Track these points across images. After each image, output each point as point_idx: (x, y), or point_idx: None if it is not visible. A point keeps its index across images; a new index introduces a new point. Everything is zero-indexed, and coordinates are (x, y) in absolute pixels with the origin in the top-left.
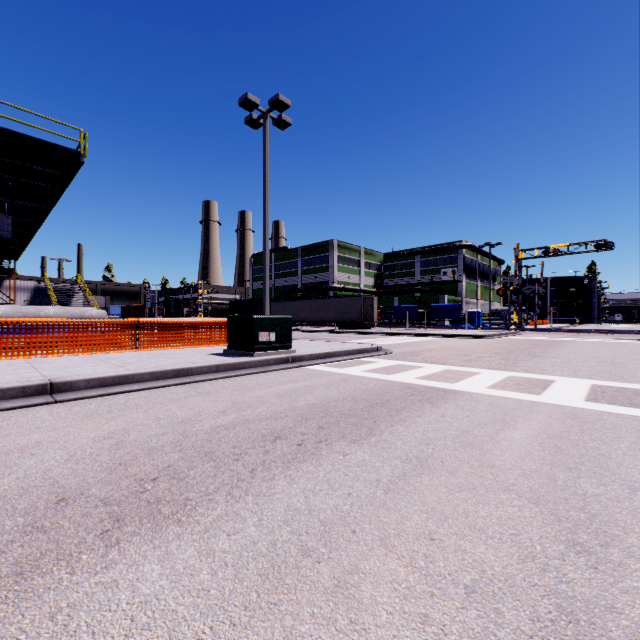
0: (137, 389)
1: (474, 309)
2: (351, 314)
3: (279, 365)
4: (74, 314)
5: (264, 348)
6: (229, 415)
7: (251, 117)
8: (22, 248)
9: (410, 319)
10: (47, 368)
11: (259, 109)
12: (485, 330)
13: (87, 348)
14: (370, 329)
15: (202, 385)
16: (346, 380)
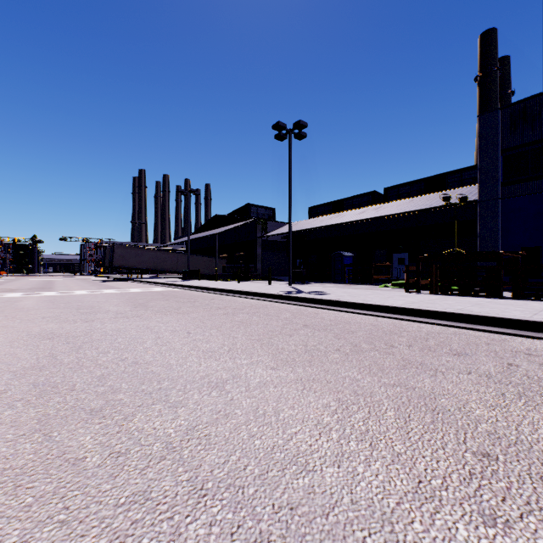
0: None
1: None
2: None
3: None
4: None
5: None
6: None
7: None
8: None
9: None
10: None
11: None
12: None
13: None
14: None
15: None
16: None
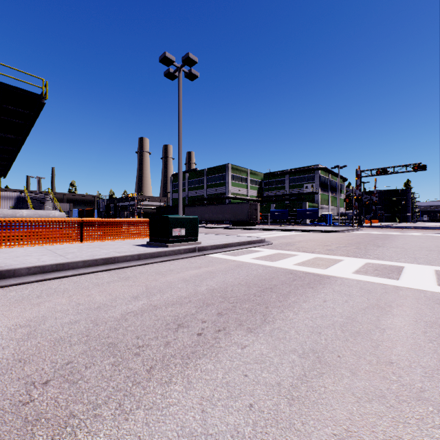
0: (70, 275)
1: (327, 212)
2: (241, 215)
3: (188, 254)
4: (41, 215)
5: (176, 240)
6: (140, 300)
7: (169, 71)
8: (7, 169)
9: (282, 219)
10: (2, 257)
11: (174, 65)
12: (336, 227)
13: (42, 240)
14: (254, 226)
15: (125, 271)
16: (240, 266)
